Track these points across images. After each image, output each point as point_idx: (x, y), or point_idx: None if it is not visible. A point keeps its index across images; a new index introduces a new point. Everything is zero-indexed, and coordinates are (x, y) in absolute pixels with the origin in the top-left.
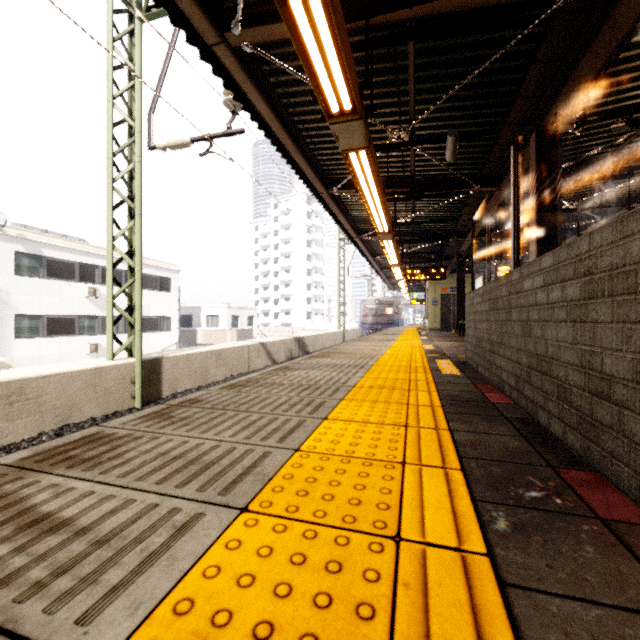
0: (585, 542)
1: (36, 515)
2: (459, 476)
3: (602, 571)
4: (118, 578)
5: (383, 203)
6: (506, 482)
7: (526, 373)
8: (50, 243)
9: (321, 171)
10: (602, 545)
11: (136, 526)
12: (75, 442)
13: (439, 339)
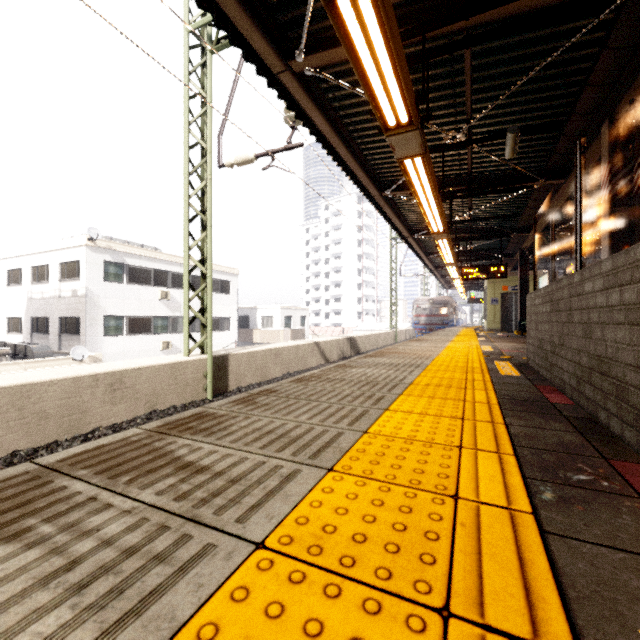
0: (624, 513)
1: (184, 462)
2: (512, 460)
3: (634, 532)
4: (253, 502)
5: (438, 204)
6: (556, 467)
7: (587, 374)
8: (131, 252)
9: (374, 175)
10: (639, 516)
11: (254, 474)
12: (189, 417)
13: (499, 340)
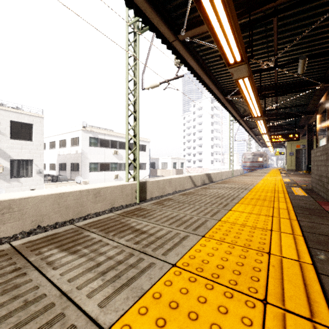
0: None
1: (135, 229)
2: (301, 238)
3: None
4: (168, 247)
5: (257, 102)
6: (328, 243)
7: None
8: (101, 132)
9: (221, 88)
10: None
11: (167, 236)
12: (134, 209)
13: (294, 176)
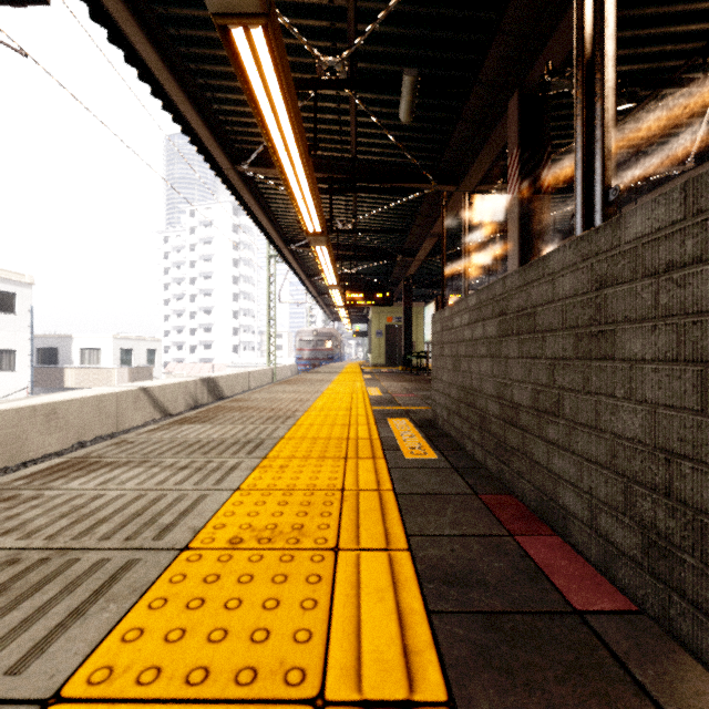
0: None
1: None
2: None
3: None
4: None
5: (309, 174)
6: None
7: None
8: None
9: (222, 132)
10: None
11: None
12: None
13: (386, 378)
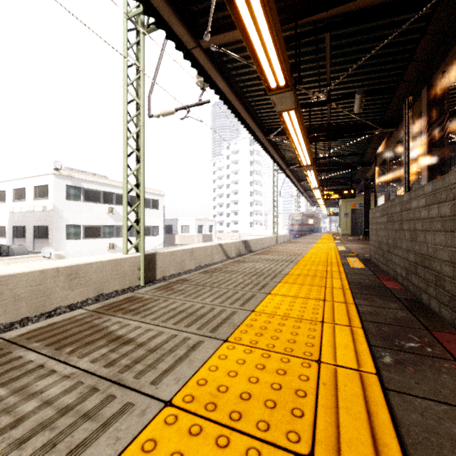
0: (444, 373)
1: (115, 336)
2: (360, 331)
3: (453, 388)
4: (165, 367)
5: (307, 145)
6: (393, 337)
7: (413, 267)
8: (86, 179)
9: (261, 124)
10: (455, 375)
11: (168, 344)
12: (122, 300)
13: (349, 242)
